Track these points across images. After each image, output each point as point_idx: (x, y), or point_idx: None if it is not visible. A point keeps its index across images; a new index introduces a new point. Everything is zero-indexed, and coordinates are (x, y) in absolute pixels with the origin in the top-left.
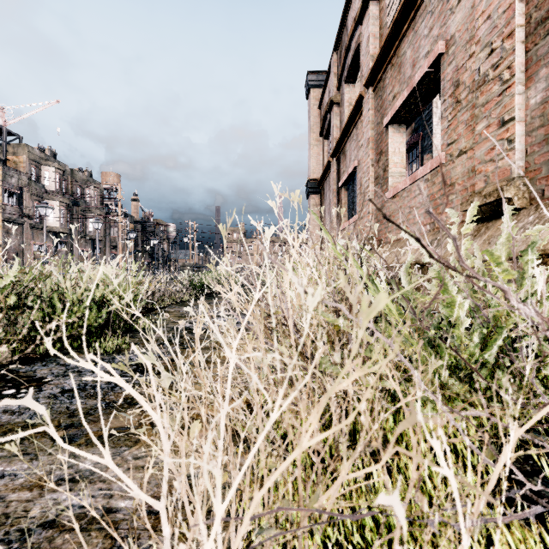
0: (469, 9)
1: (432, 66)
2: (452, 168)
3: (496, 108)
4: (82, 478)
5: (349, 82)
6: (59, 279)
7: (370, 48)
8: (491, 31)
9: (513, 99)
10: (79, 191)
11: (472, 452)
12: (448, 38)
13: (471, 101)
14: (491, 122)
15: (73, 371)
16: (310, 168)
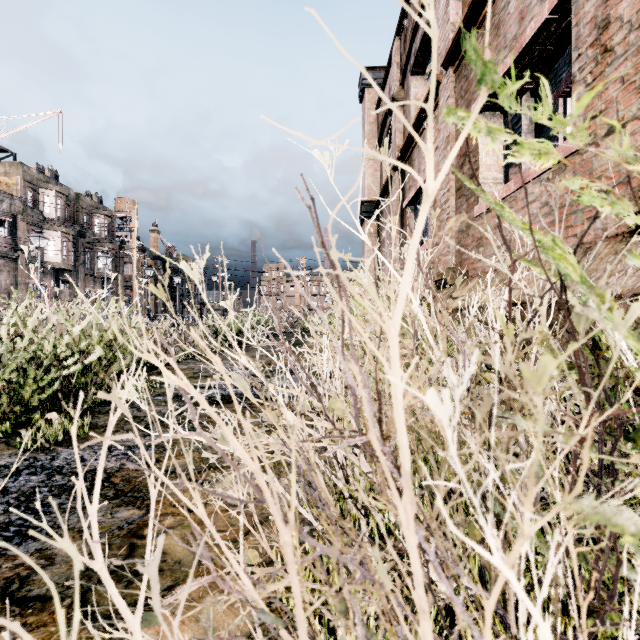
0: None
1: (557, 9)
2: (595, 155)
3: None
4: None
5: (417, 73)
6: None
7: (449, 14)
8: None
9: None
10: (86, 220)
11: None
12: None
13: (635, 43)
14: None
15: None
16: (365, 187)
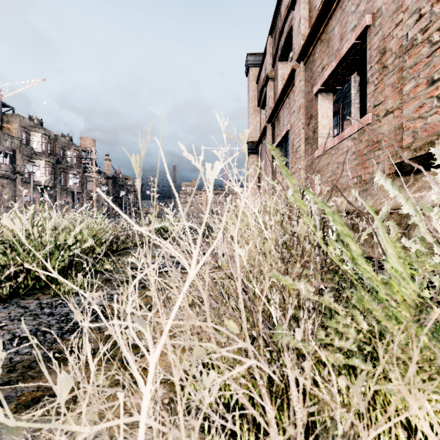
0: None
1: (359, 38)
2: (379, 127)
3: (425, 69)
4: None
5: (282, 60)
6: (27, 226)
7: (301, 28)
8: None
9: None
10: (61, 153)
11: None
12: (374, 11)
13: (398, 65)
14: (419, 82)
15: (30, 314)
16: (250, 133)
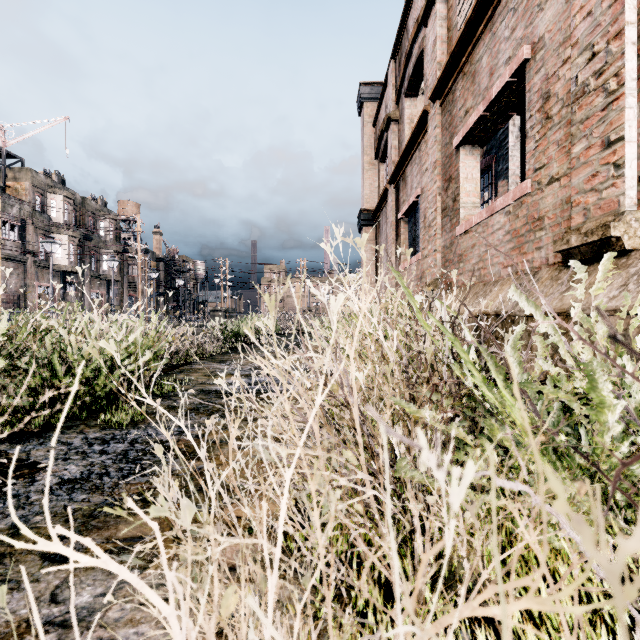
0: (563, 5)
1: (515, 75)
2: (541, 199)
3: (599, 125)
4: (77, 620)
5: (410, 95)
6: (62, 333)
7: (436, 54)
8: (592, 30)
9: (622, 115)
10: (91, 223)
11: (606, 593)
12: (535, 40)
13: (565, 117)
14: (592, 142)
15: (76, 451)
16: (364, 197)
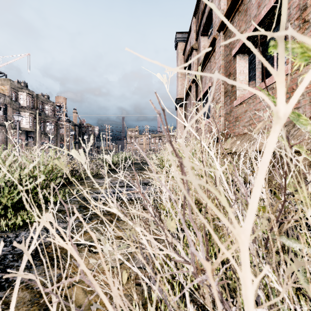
0: None
1: (278, 1)
2: (299, 76)
3: None
4: None
5: (204, 35)
6: None
7: (221, 5)
8: None
9: None
10: (41, 107)
11: None
12: None
13: None
14: None
15: None
16: (178, 91)
